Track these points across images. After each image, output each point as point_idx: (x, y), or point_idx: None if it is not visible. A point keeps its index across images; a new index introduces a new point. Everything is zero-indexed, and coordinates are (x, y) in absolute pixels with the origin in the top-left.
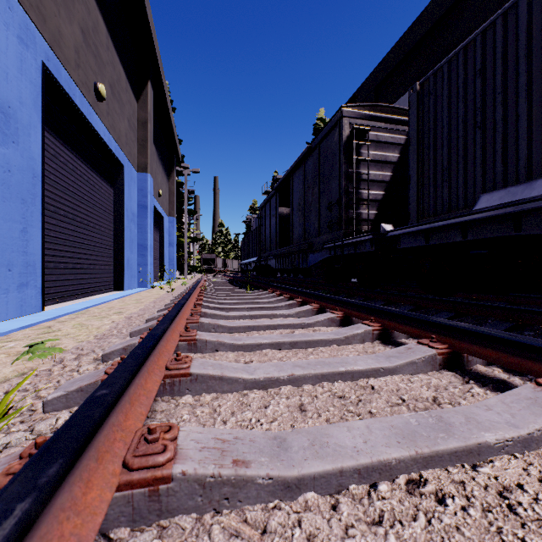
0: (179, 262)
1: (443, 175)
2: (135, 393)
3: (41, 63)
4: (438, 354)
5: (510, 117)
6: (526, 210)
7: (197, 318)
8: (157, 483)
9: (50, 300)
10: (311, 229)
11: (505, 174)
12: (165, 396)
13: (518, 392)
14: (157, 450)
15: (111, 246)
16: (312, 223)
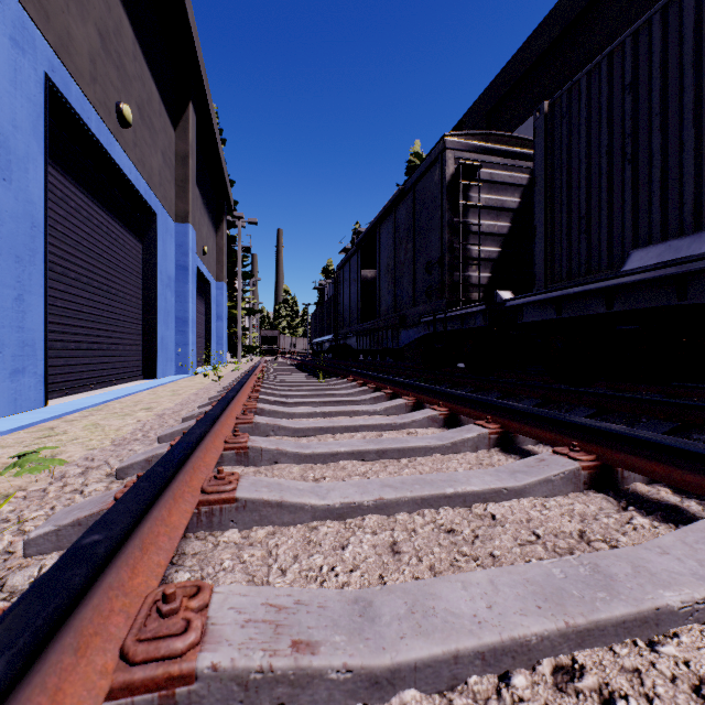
0: (230, 342)
1: (580, 225)
2: (152, 532)
3: (44, 75)
4: (582, 468)
5: (671, 146)
6: (694, 271)
7: (251, 416)
8: (173, 685)
9: (56, 391)
10: (403, 297)
11: (664, 222)
12: (200, 531)
13: (704, 527)
14: (174, 629)
15: (139, 320)
16: (404, 289)
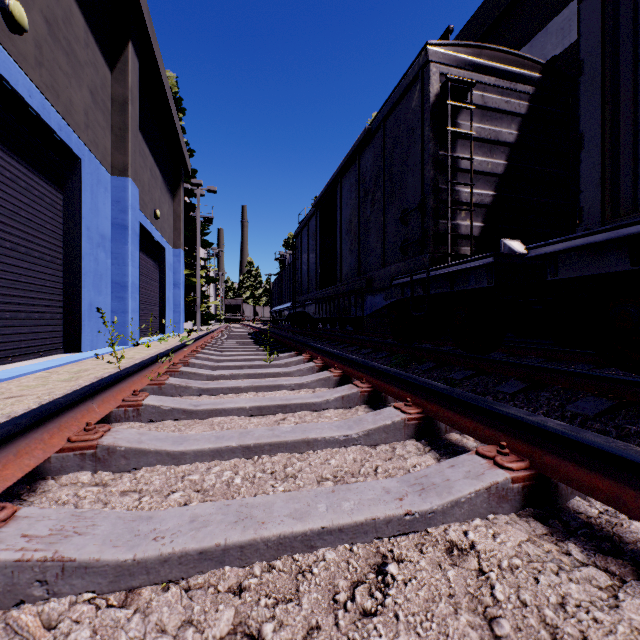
0: (189, 309)
1: None
2: None
3: None
4: None
5: None
6: None
7: None
8: None
9: None
10: (370, 256)
11: None
12: None
13: None
14: None
15: (58, 283)
16: (371, 247)
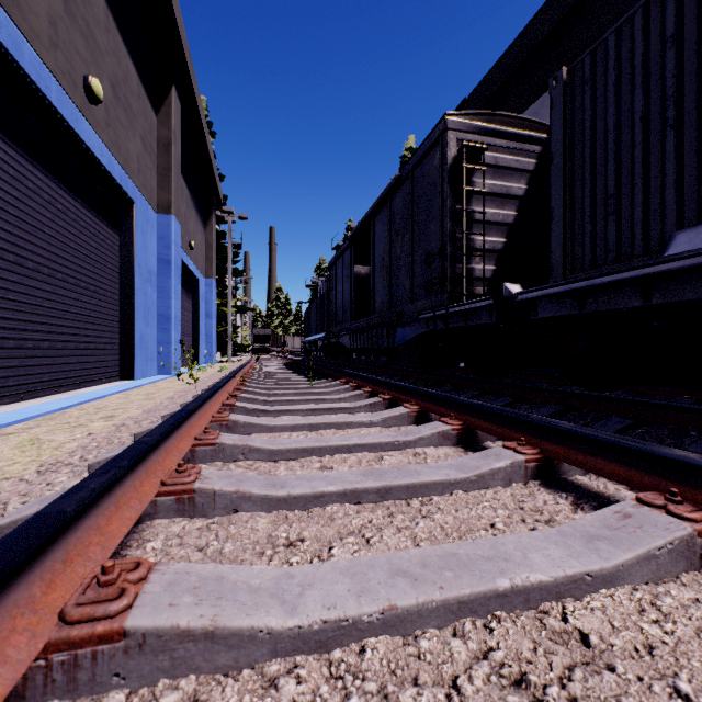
0: (220, 340)
1: (607, 206)
2: None
3: None
4: (697, 534)
5: None
6: None
7: (214, 435)
8: None
9: (7, 396)
10: (400, 292)
11: None
12: (50, 701)
13: None
14: None
15: (115, 317)
16: (401, 284)
